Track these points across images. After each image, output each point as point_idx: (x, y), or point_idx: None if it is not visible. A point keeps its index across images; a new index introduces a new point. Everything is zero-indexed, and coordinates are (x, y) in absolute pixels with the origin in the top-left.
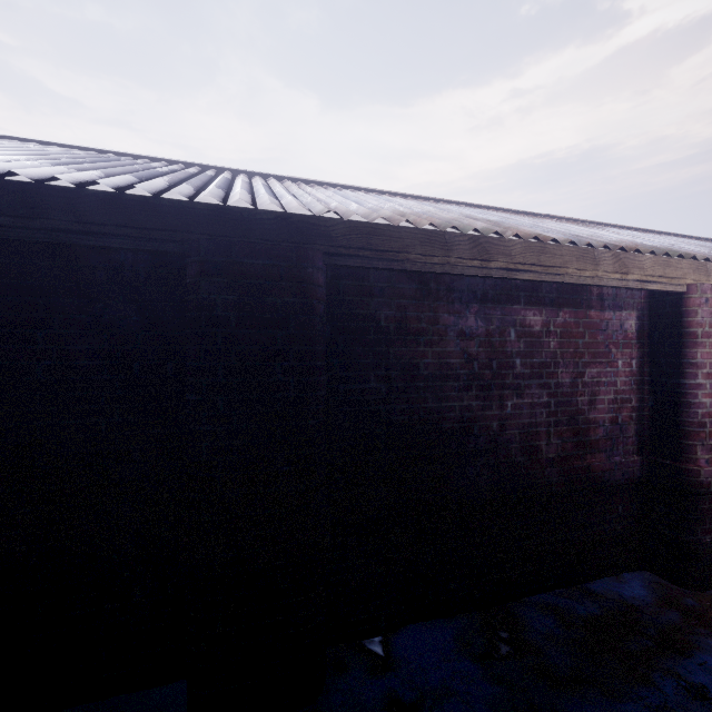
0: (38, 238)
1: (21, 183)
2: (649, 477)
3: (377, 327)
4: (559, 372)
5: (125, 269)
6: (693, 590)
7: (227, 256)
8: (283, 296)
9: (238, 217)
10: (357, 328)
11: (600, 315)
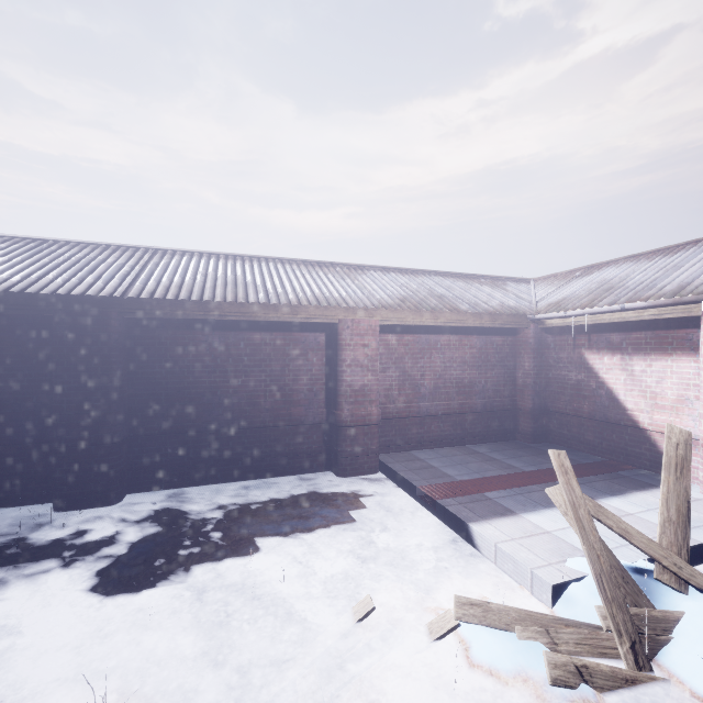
0: None
1: None
2: (331, 420)
3: (160, 342)
4: (273, 364)
5: (30, 319)
6: (341, 476)
7: (69, 316)
8: (95, 332)
9: (76, 299)
10: (149, 343)
11: (301, 334)
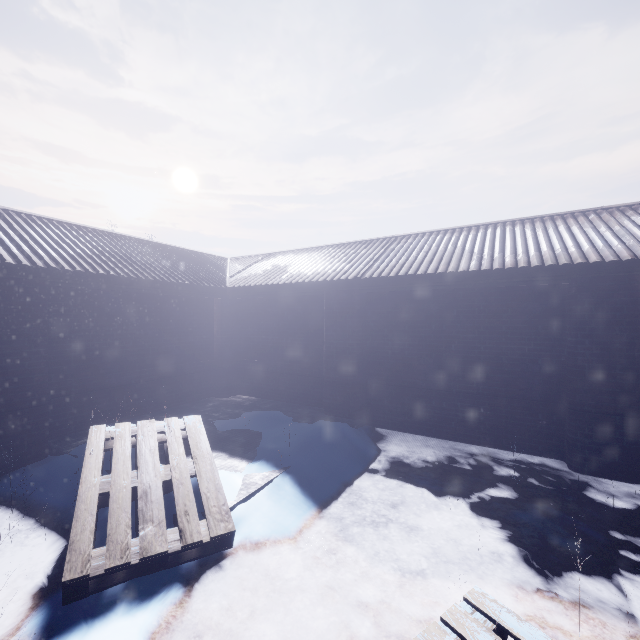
0: (514, 285)
1: (509, 268)
2: None
3: None
4: None
5: (534, 289)
6: None
7: (590, 283)
8: (619, 297)
9: (594, 266)
10: None
11: None
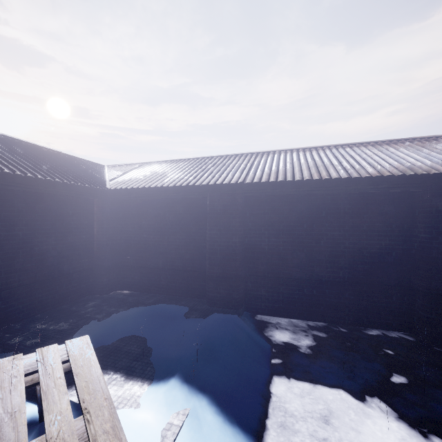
0: (379, 190)
1: (375, 176)
2: None
3: None
4: None
5: (389, 195)
6: None
7: None
8: None
9: None
10: None
11: None
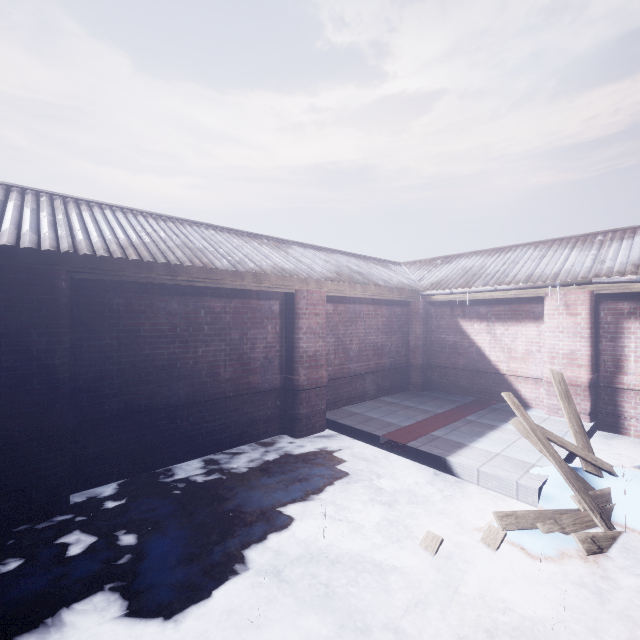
0: None
1: None
2: (284, 385)
3: (111, 309)
4: (232, 332)
5: None
6: (298, 437)
7: None
8: (37, 294)
9: (6, 250)
10: (97, 310)
11: (257, 303)
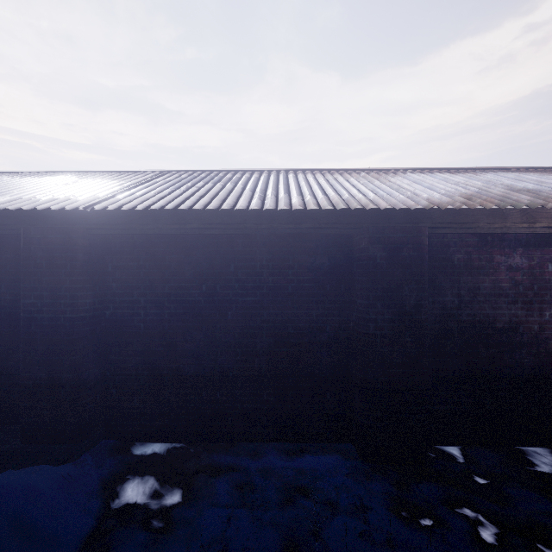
0: (303, 232)
1: (297, 209)
2: None
3: (452, 265)
4: None
5: (323, 240)
6: None
7: (382, 234)
8: (409, 252)
9: (384, 213)
10: (440, 266)
11: None
